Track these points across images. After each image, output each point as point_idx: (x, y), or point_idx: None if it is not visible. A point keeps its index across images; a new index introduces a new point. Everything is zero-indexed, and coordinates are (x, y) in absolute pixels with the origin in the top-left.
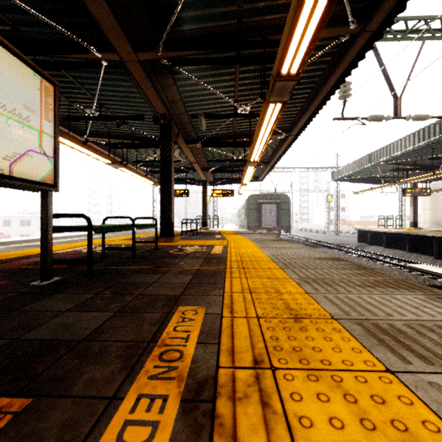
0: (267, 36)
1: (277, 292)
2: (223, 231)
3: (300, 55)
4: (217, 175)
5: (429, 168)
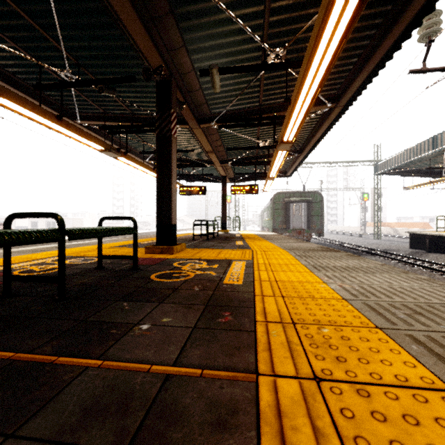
0: None
1: None
2: (245, 235)
3: None
4: (238, 169)
5: None
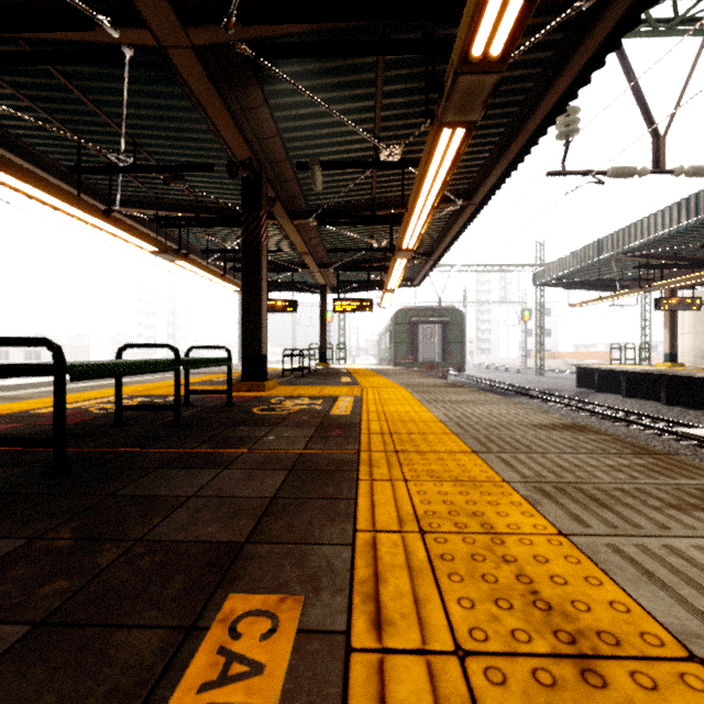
0: None
1: (487, 530)
2: (354, 370)
3: (514, 8)
4: (344, 275)
5: (700, 264)
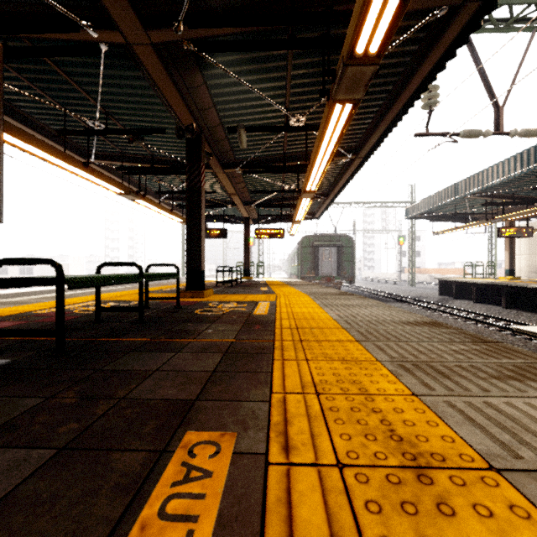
0: (333, 6)
1: (362, 392)
2: (270, 282)
3: (386, 20)
4: (262, 210)
5: (532, 202)
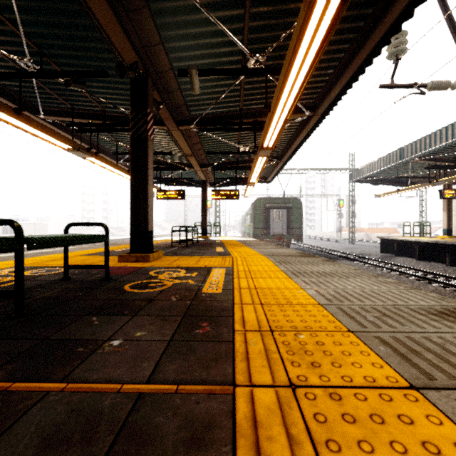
0: None
1: None
2: (226, 241)
3: None
4: (218, 174)
5: None
